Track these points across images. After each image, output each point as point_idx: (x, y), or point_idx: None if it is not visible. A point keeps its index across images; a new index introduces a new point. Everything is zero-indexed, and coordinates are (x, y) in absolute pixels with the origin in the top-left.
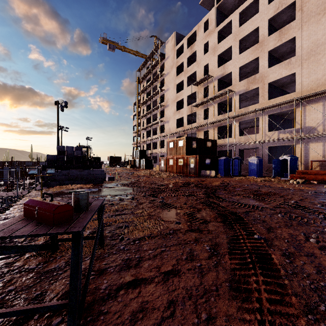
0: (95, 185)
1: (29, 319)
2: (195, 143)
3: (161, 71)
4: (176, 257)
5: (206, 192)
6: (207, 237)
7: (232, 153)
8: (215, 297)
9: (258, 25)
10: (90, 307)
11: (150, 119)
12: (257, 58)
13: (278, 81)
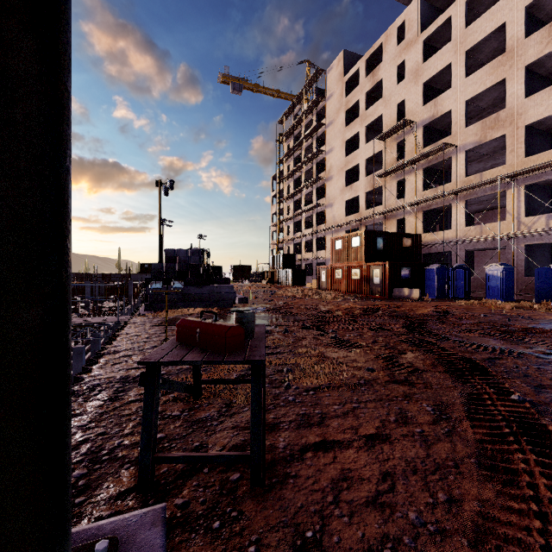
0: (221, 310)
1: (198, 471)
2: (381, 242)
3: (319, 120)
4: (379, 418)
5: (407, 324)
6: (425, 393)
7: (450, 258)
8: (456, 475)
9: (504, 19)
10: (271, 467)
11: (300, 203)
12: (502, 82)
13: (546, 121)
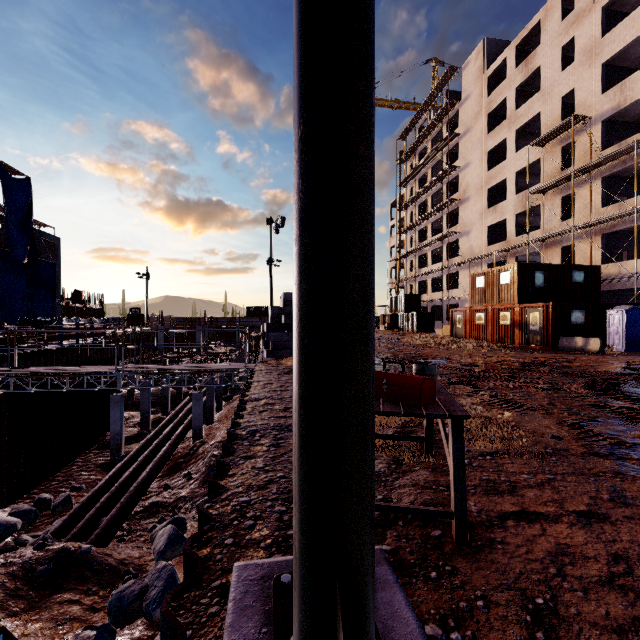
0: None
1: (393, 523)
2: (541, 277)
3: (451, 129)
4: (587, 494)
5: (590, 384)
6: None
7: None
8: None
9: None
10: (472, 530)
11: (425, 232)
12: None
13: None
